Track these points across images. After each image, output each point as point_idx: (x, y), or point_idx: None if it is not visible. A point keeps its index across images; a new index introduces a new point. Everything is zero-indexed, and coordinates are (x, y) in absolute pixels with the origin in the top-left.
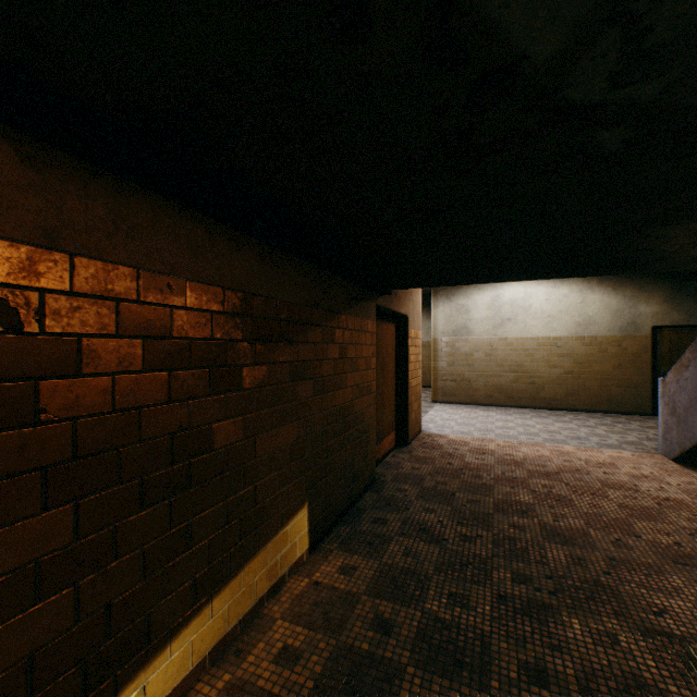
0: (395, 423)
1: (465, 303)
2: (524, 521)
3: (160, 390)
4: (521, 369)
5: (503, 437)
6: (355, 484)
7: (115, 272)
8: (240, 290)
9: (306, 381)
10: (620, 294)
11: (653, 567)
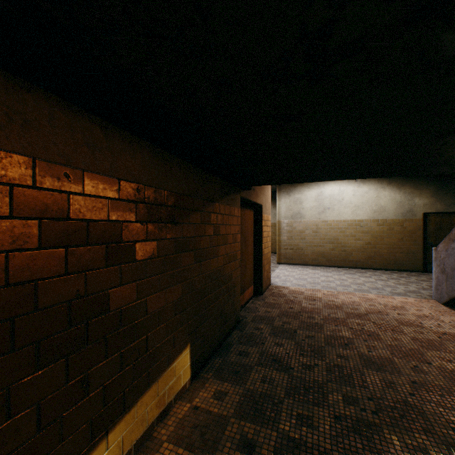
0: (253, 279)
1: (299, 197)
2: (347, 352)
3: (57, 264)
4: (336, 241)
5: (327, 288)
6: (225, 325)
7: (9, 160)
8: (133, 181)
9: (188, 252)
10: (402, 191)
11: (445, 389)
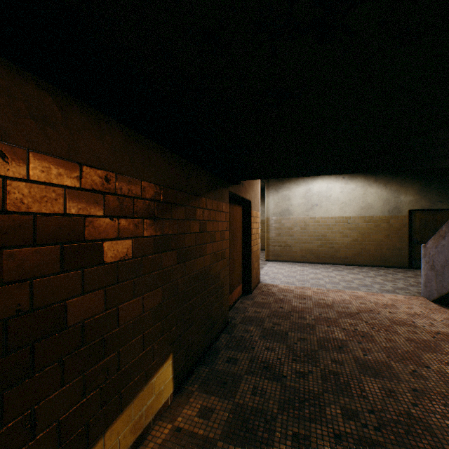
0: (242, 277)
1: (288, 194)
2: (342, 356)
3: None
4: (324, 238)
5: (316, 285)
6: (213, 329)
7: None
8: (100, 167)
9: (171, 252)
10: (388, 188)
11: (448, 397)
